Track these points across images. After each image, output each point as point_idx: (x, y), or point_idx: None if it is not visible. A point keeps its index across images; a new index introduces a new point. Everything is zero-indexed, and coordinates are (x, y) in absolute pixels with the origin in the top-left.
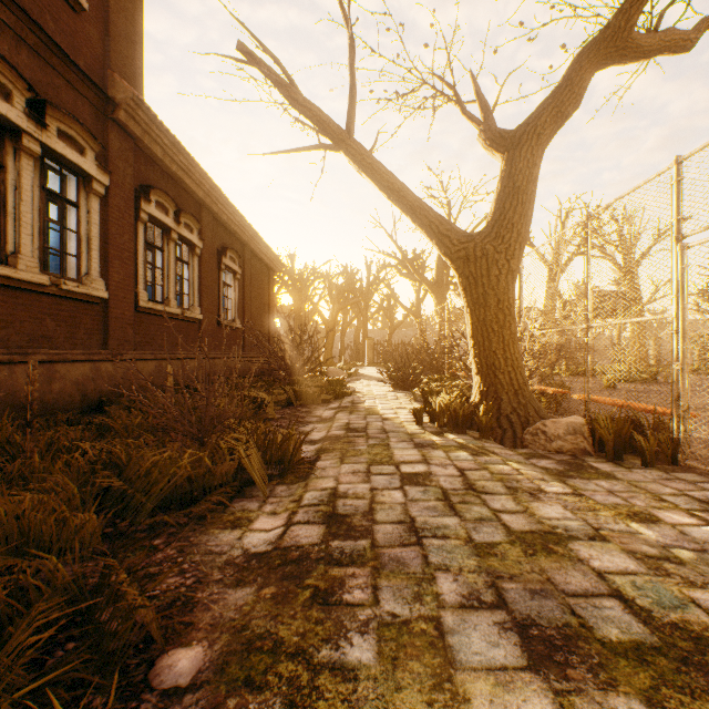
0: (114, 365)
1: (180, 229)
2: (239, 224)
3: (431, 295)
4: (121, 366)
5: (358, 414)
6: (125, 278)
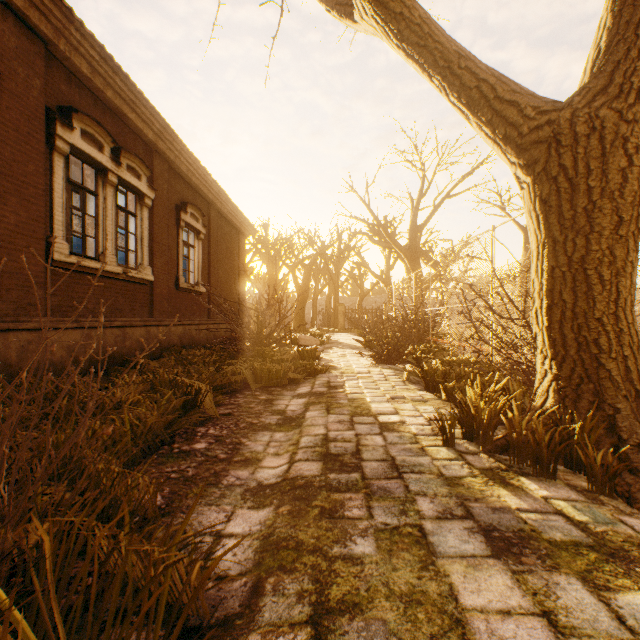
0: (3, 336)
1: (120, 172)
2: (202, 178)
3: (402, 261)
4: (16, 337)
5: (339, 413)
6: (29, 221)
